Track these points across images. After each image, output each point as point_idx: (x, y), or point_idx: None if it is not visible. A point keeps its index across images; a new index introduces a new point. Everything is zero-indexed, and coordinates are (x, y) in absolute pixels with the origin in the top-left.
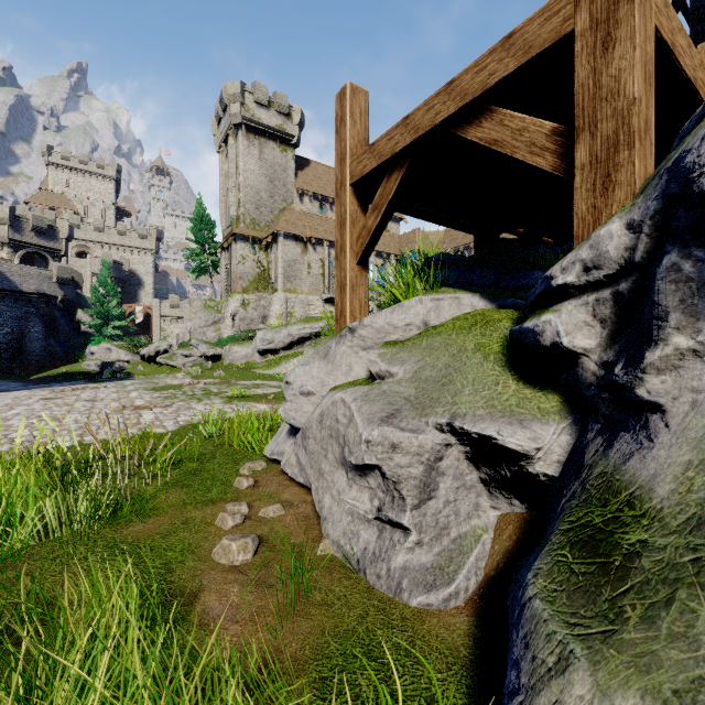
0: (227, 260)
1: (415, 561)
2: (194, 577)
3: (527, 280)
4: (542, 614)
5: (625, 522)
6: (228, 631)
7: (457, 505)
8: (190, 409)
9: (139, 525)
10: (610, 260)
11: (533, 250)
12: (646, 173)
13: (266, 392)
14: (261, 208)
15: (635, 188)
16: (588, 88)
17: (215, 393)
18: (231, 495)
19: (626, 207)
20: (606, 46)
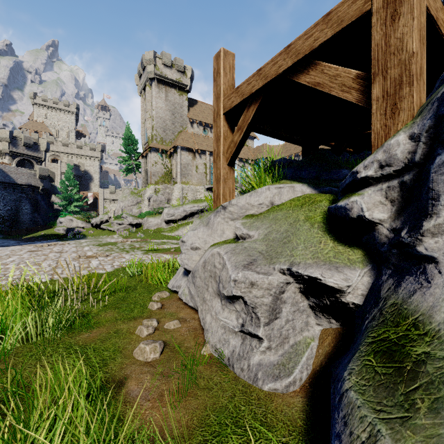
0: (145, 164)
1: (266, 359)
2: (121, 369)
3: (337, 175)
4: (356, 402)
5: (412, 339)
6: (143, 407)
7: (294, 322)
8: (121, 257)
9: (86, 334)
10: (398, 160)
11: (341, 156)
12: (420, 102)
13: (169, 247)
14: (167, 131)
15: (413, 112)
16: (381, 47)
17: (137, 248)
18: (146, 314)
19: (408, 125)
20: (393, 18)
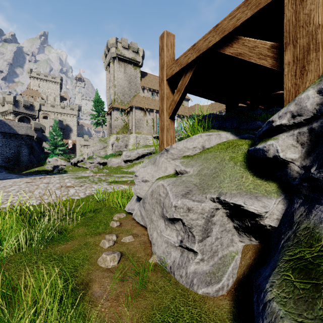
0: (109, 119)
1: (200, 269)
2: (88, 274)
3: (253, 125)
4: (279, 312)
5: None
6: (103, 305)
7: (222, 240)
8: (91, 187)
9: (63, 245)
10: (308, 111)
11: (255, 111)
12: None
13: (126, 180)
14: (125, 95)
15: (319, 73)
16: (292, 21)
17: (103, 180)
18: (108, 230)
19: (316, 82)
20: None
